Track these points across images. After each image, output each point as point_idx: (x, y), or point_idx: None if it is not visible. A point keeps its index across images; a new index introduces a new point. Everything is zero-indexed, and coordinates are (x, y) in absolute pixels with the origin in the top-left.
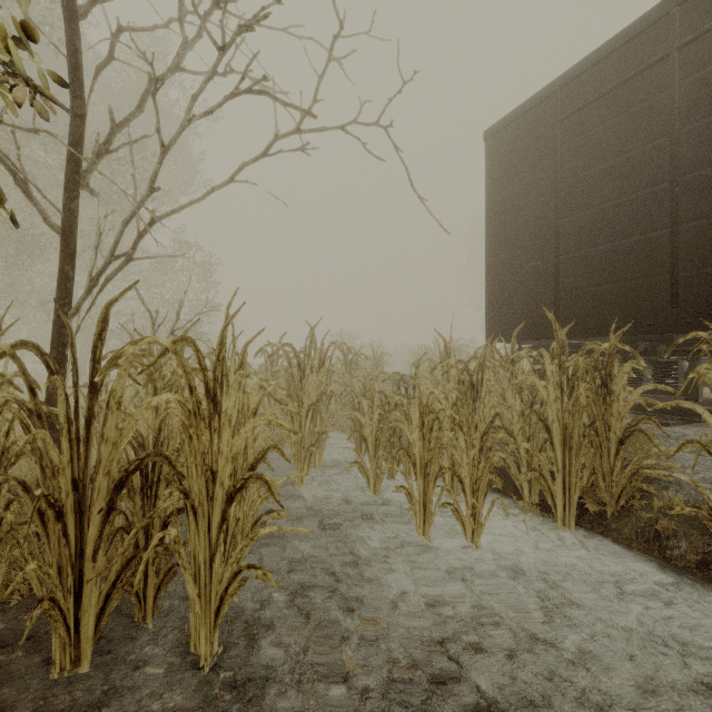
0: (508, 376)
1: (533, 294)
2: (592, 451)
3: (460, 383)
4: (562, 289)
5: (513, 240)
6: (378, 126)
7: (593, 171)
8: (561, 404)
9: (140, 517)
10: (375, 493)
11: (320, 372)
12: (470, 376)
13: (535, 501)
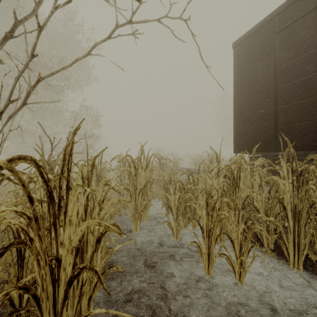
0: (250, 173)
1: (261, 127)
2: (315, 223)
3: (225, 177)
4: (279, 125)
5: (249, 99)
6: (181, 19)
7: (299, 58)
8: (292, 193)
9: (14, 282)
10: (176, 238)
11: (146, 170)
12: (232, 174)
13: (271, 247)
